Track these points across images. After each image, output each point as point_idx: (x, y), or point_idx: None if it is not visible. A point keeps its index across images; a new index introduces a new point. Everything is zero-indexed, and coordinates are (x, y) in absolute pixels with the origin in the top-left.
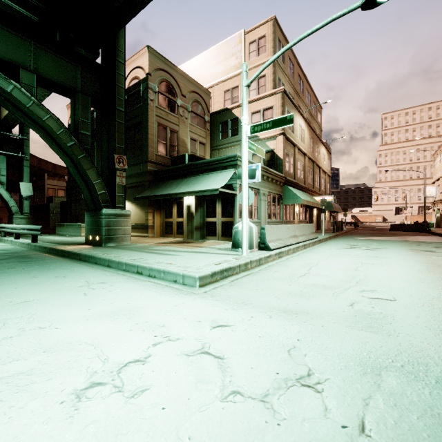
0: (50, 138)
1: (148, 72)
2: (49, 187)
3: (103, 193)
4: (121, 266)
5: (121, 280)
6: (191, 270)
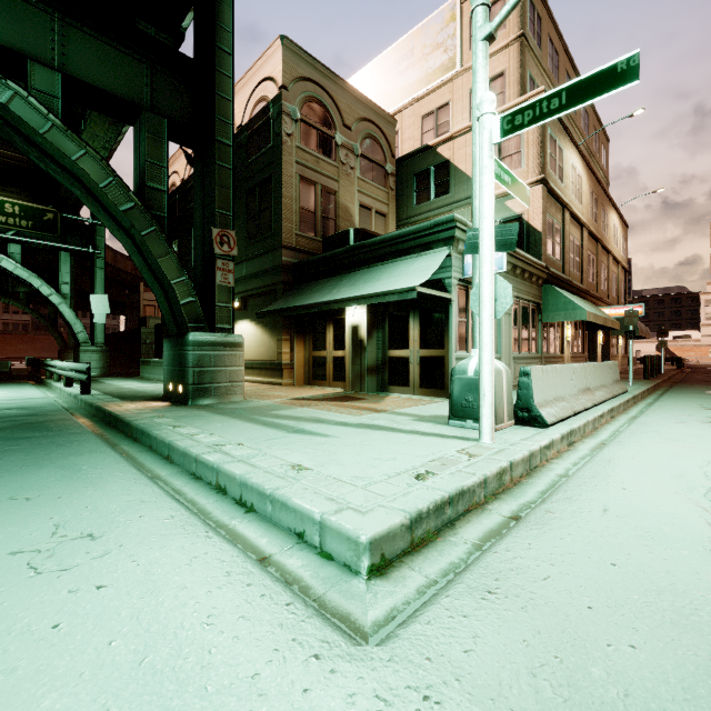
0: (92, 198)
1: (283, 85)
2: (146, 304)
3: (190, 301)
4: (189, 464)
5: (150, 524)
6: (348, 501)
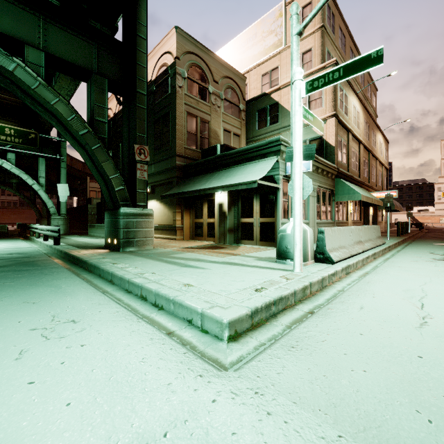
0: (62, 127)
1: (177, 56)
2: (91, 189)
3: (121, 189)
4: (124, 284)
5: (105, 315)
6: (216, 303)
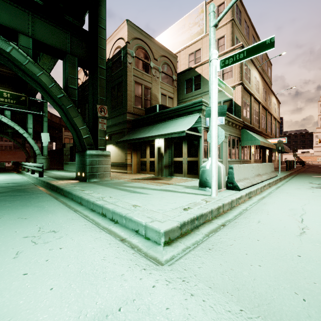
0: (45, 92)
1: (127, 41)
2: (65, 137)
3: (87, 137)
4: (90, 205)
5: (77, 227)
6: (156, 218)
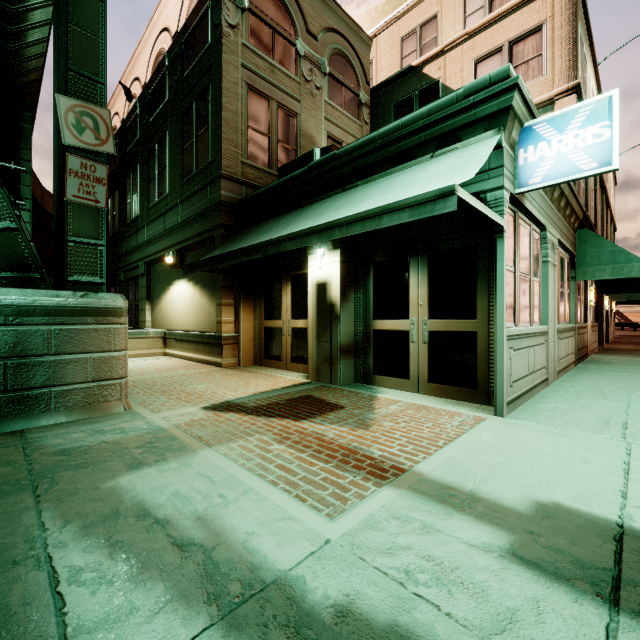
0: None
1: None
2: None
3: (6, 229)
4: None
5: None
6: None
